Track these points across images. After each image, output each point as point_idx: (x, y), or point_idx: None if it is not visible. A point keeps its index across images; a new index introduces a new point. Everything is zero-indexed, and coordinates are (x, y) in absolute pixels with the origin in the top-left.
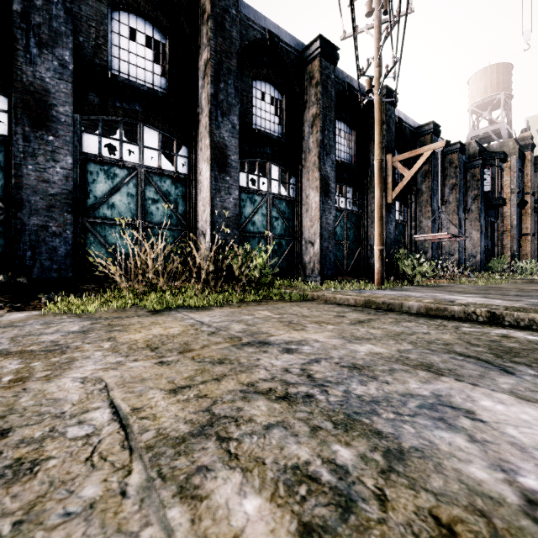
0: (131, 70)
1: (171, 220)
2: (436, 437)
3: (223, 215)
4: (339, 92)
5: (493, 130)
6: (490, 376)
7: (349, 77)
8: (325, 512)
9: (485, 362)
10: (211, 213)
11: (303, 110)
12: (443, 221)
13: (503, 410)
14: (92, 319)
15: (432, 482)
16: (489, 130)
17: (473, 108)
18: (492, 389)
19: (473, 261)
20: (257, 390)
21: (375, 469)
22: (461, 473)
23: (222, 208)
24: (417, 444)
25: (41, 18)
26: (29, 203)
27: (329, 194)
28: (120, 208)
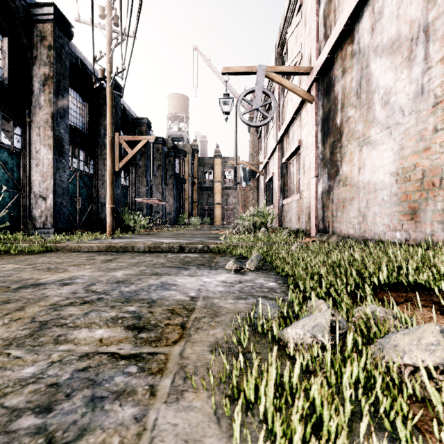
0: None
1: None
2: (165, 294)
3: None
4: (72, 64)
5: (180, 135)
6: (181, 272)
7: (82, 55)
8: (133, 321)
9: (179, 268)
10: None
11: (31, 63)
12: (154, 190)
13: (185, 281)
14: None
15: (166, 304)
16: (178, 134)
17: (170, 116)
18: (182, 276)
19: (170, 217)
20: (62, 305)
21: (146, 307)
22: (174, 299)
23: None
24: (159, 297)
25: None
26: None
27: (64, 154)
28: None
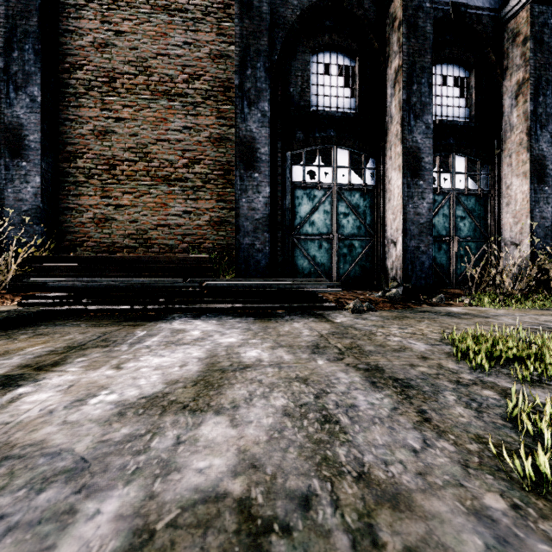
0: (443, 111)
1: (475, 234)
2: None
3: (541, 225)
4: None
5: None
6: None
7: None
8: None
9: None
10: (530, 224)
11: None
12: None
13: None
14: (539, 315)
15: None
16: None
17: None
18: None
19: None
20: None
21: None
22: None
23: (540, 218)
24: None
25: (416, 98)
26: (410, 231)
27: None
28: (438, 227)
